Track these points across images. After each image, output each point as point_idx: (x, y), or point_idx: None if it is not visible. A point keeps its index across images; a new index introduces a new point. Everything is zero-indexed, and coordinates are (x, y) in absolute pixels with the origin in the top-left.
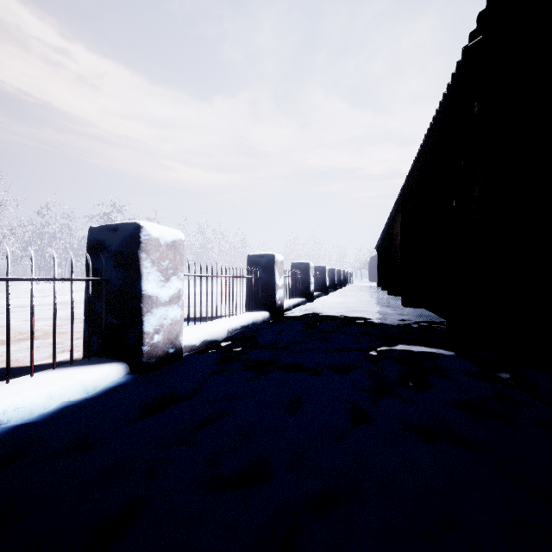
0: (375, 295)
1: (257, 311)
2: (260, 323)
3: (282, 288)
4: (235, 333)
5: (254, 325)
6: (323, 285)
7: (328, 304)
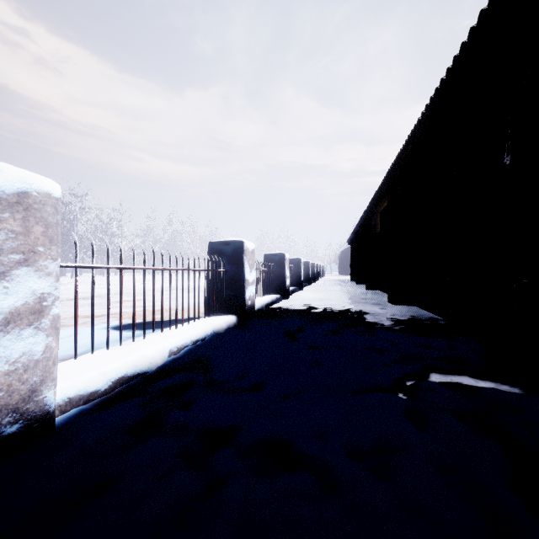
0: (352, 289)
1: (220, 315)
2: (224, 332)
3: (253, 284)
4: (183, 354)
5: (213, 337)
6: (298, 279)
7: (306, 302)
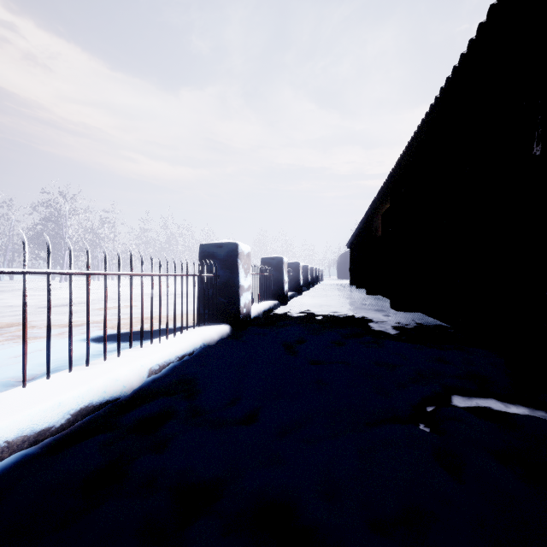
0: (353, 294)
1: (212, 325)
2: (215, 344)
3: (249, 290)
4: (166, 372)
5: (202, 351)
6: (297, 283)
7: (305, 308)
